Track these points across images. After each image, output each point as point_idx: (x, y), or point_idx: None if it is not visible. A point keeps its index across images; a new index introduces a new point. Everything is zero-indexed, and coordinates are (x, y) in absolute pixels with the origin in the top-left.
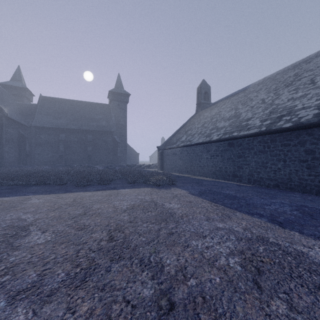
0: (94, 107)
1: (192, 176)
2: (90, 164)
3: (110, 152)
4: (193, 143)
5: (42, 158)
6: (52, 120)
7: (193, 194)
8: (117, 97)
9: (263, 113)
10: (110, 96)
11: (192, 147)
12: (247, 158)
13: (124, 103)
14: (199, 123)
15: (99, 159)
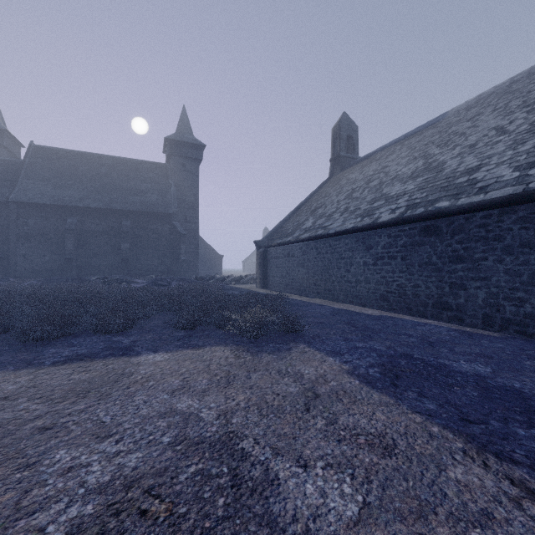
0: (136, 168)
1: (329, 302)
2: (125, 276)
3: (166, 253)
4: (333, 231)
5: (32, 264)
6: (53, 191)
7: (368, 379)
8: (180, 150)
9: (516, 152)
10: (167, 147)
11: (328, 240)
12: (480, 264)
13: (193, 162)
14: (340, 192)
15: (145, 266)
